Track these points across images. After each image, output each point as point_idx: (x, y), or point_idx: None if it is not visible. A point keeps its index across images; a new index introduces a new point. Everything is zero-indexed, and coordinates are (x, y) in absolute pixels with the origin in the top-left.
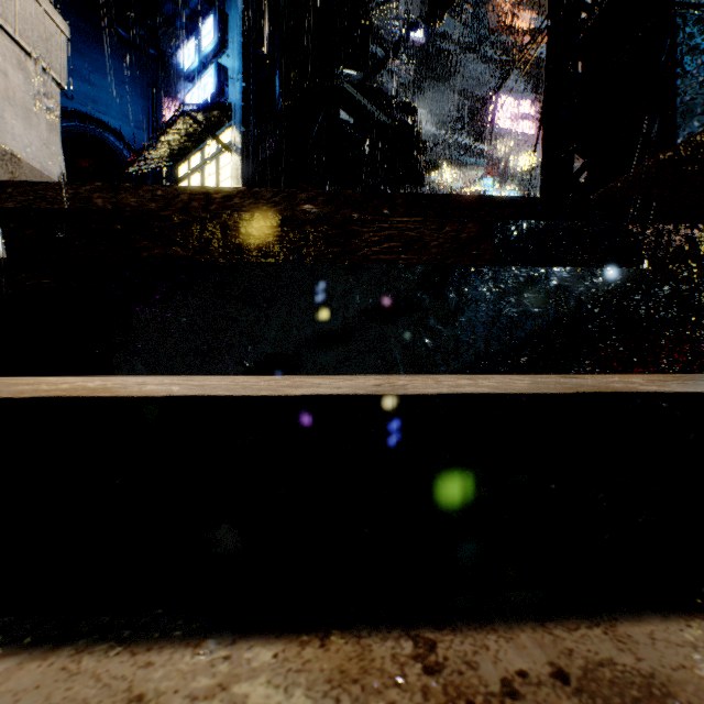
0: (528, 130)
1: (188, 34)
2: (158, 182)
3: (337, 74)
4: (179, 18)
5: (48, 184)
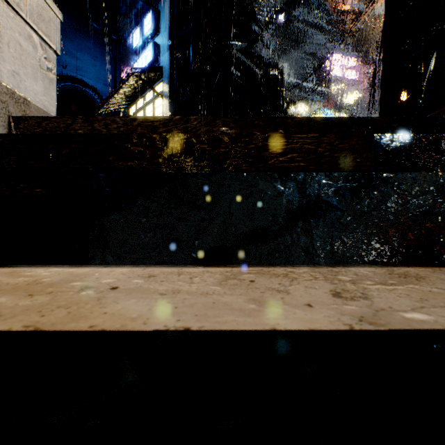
0: (354, 76)
1: (136, 25)
2: None
3: (229, 45)
4: (130, 15)
5: (47, 117)
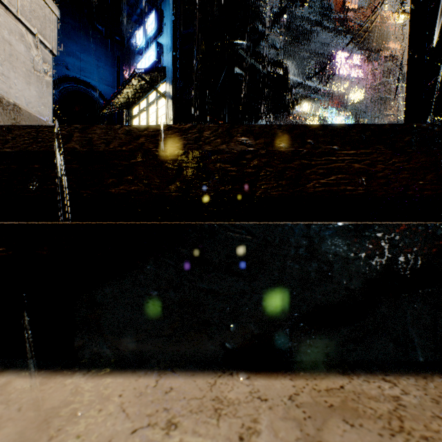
0: (358, 75)
1: (139, 25)
2: (121, 118)
3: (233, 44)
4: (133, 15)
5: (39, 127)
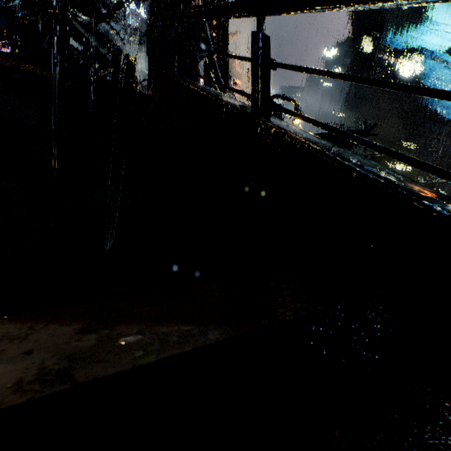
0: None
1: None
2: None
3: (69, 12)
4: None
5: None
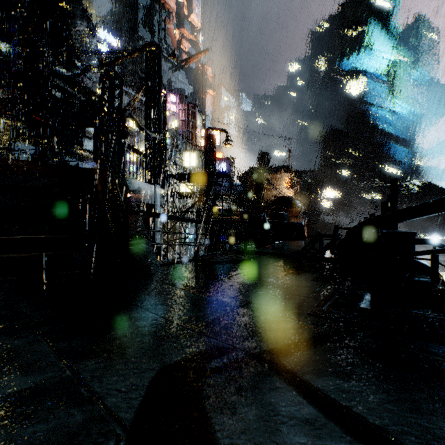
0: (173, 109)
1: None
2: None
3: (52, 68)
4: None
5: None
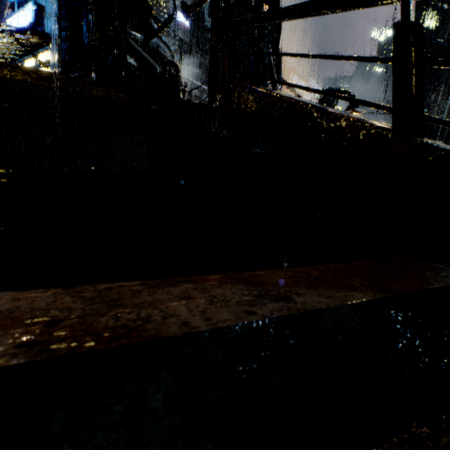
0: None
1: None
2: None
3: (126, 32)
4: None
5: None
